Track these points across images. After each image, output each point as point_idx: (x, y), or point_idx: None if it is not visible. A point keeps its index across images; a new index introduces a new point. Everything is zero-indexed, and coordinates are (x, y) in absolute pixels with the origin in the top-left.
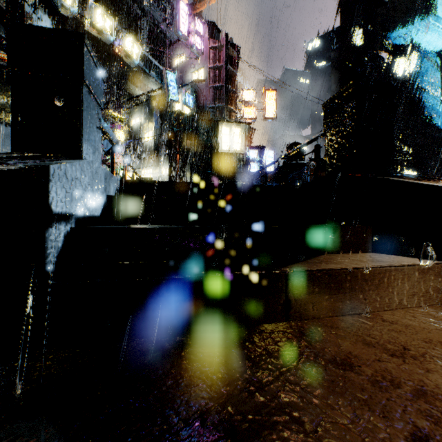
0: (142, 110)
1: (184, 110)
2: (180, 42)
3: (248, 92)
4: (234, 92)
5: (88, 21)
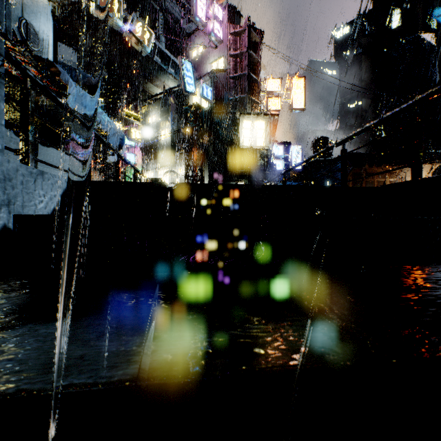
0: (159, 107)
1: (201, 104)
2: (198, 31)
3: (273, 81)
4: (257, 82)
5: (94, 3)
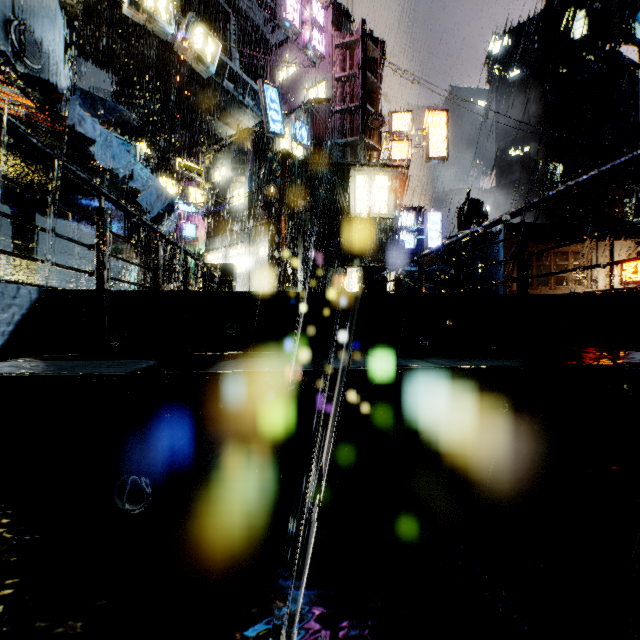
0: (230, 155)
1: (293, 150)
2: (288, 43)
3: (400, 117)
4: (376, 118)
5: None
